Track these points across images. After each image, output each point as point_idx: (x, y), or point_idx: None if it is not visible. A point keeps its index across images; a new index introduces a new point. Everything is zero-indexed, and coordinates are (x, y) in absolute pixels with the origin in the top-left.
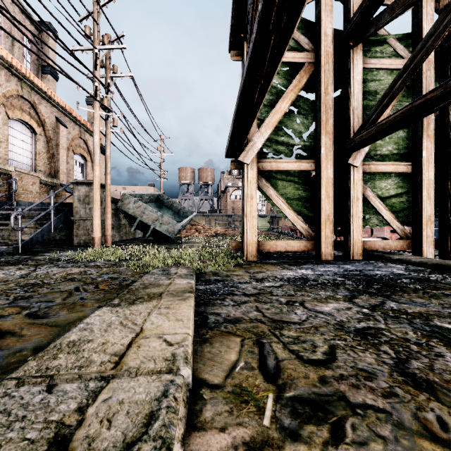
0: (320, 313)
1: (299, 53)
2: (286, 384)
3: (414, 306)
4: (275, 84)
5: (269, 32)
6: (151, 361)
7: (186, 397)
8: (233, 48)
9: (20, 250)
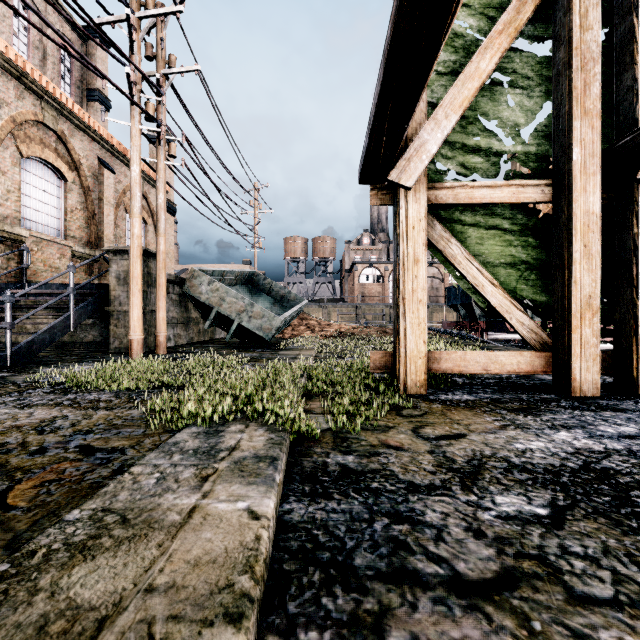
0: None
1: None
2: None
3: None
4: (462, 29)
5: None
6: None
7: None
8: None
9: (8, 361)
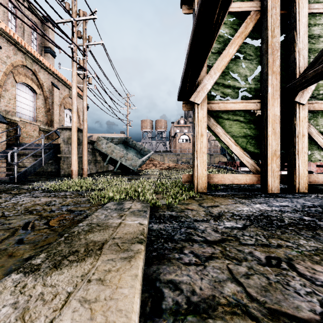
0: None
1: (245, 3)
2: None
3: None
4: (222, 34)
5: None
6: None
7: None
8: (184, 3)
9: (15, 180)
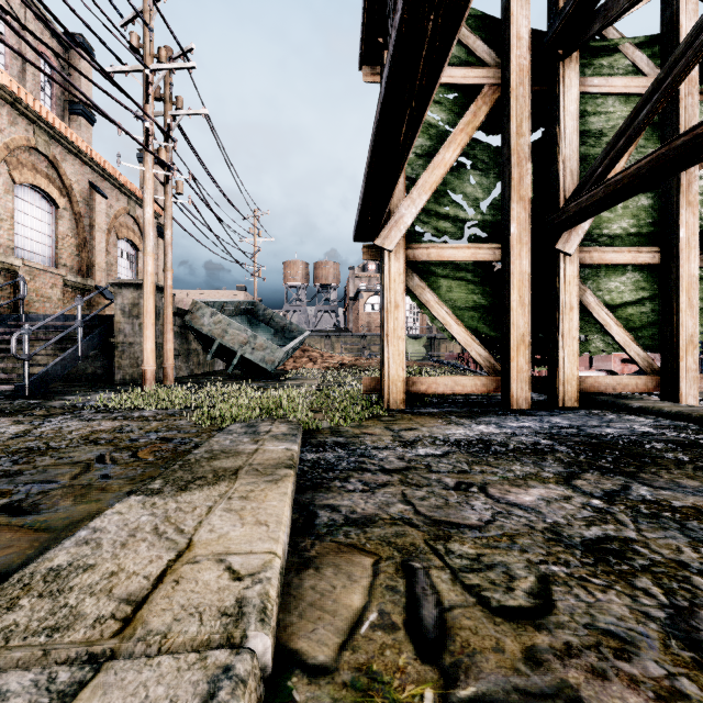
0: (517, 507)
1: (474, 70)
2: (459, 666)
3: (683, 495)
4: (436, 121)
5: (425, 7)
6: (193, 616)
7: (256, 700)
8: (366, 63)
9: (26, 391)
